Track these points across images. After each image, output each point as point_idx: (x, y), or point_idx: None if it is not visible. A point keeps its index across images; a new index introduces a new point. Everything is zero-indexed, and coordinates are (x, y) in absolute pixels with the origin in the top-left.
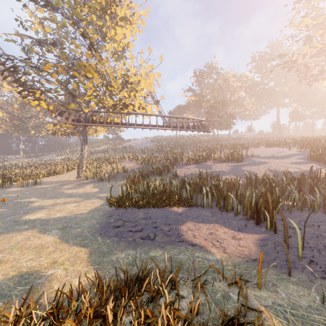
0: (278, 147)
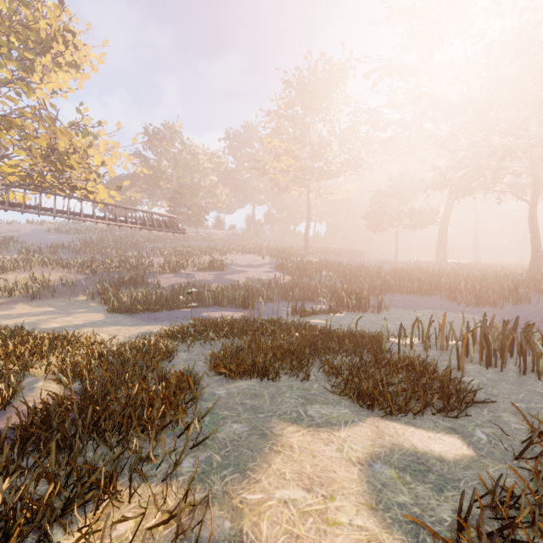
0: (254, 255)
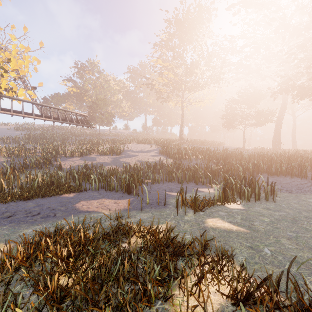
0: (145, 144)
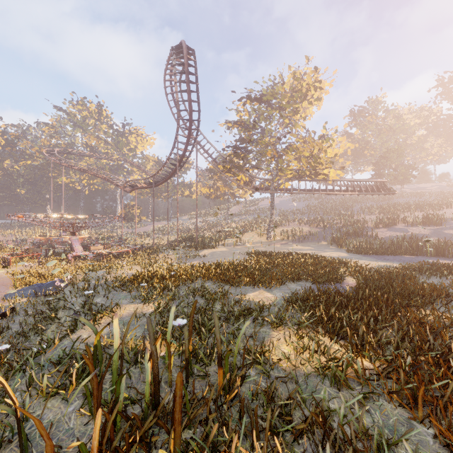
0: None
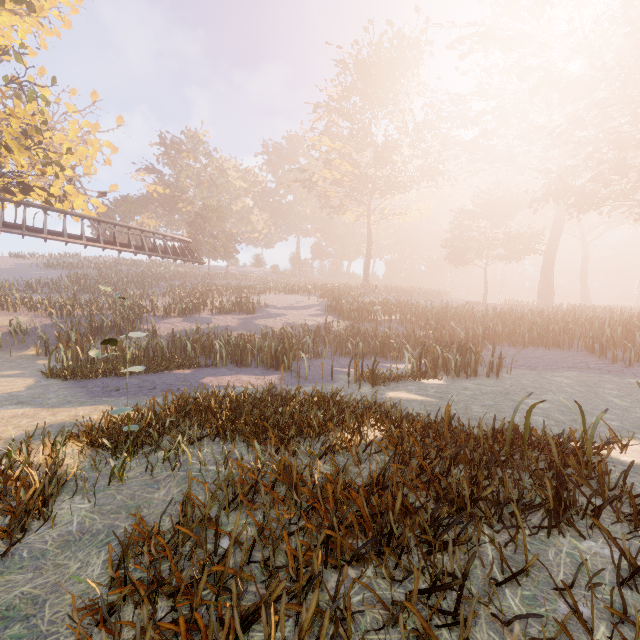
0: (298, 295)
